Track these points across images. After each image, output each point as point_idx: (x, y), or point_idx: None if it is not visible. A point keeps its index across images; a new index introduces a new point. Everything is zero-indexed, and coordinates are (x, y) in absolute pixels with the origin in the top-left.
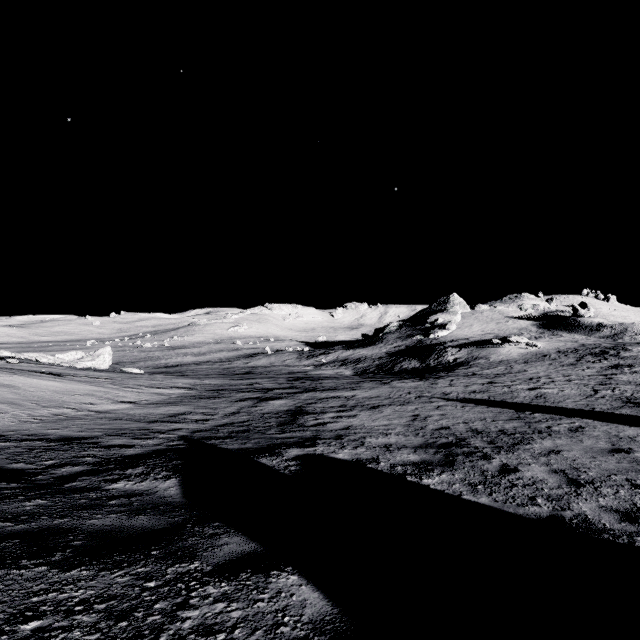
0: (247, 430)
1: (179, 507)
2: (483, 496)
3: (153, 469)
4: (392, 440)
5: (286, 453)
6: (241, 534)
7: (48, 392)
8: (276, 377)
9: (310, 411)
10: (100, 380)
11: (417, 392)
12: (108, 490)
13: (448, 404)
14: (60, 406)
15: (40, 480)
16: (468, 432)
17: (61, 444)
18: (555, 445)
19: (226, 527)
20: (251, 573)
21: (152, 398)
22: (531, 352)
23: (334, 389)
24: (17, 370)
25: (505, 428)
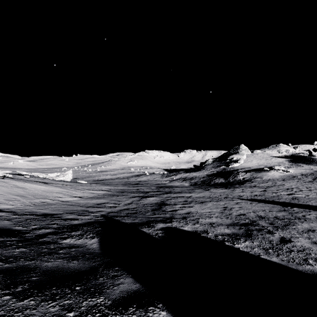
0: (136, 212)
1: (97, 256)
2: (273, 257)
3: (86, 232)
4: (214, 220)
5: (156, 226)
6: (130, 276)
7: (40, 191)
8: (150, 186)
9: (168, 203)
10: (65, 186)
11: (224, 195)
12: (61, 243)
13: (242, 201)
14: (45, 198)
15: (27, 236)
16: (256, 217)
17: (42, 217)
18: (310, 226)
19: (122, 271)
20: (136, 308)
21: (89, 195)
22: (286, 175)
23: (180, 192)
24: (27, 180)
25: (277, 215)
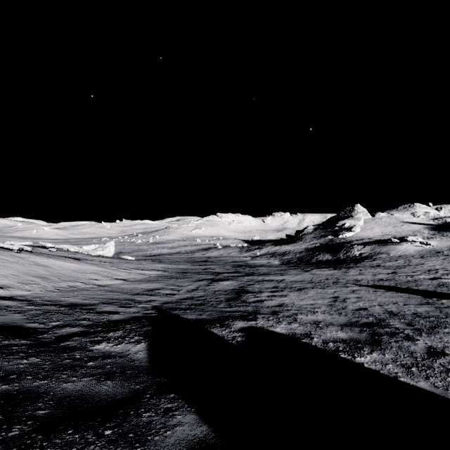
0: (203, 303)
1: (143, 372)
2: (420, 380)
3: (129, 333)
4: (320, 318)
5: (233, 325)
6: (193, 411)
7: (69, 270)
8: (224, 264)
9: (250, 290)
10: (104, 263)
11: (333, 278)
12: (91, 350)
13: (361, 289)
14: (75, 280)
15: (44, 338)
16: (385, 314)
17: (68, 309)
18: None
19: (180, 400)
20: None
21: (137, 277)
22: (425, 249)
23: (267, 274)
24: (52, 255)
25: (418, 311)
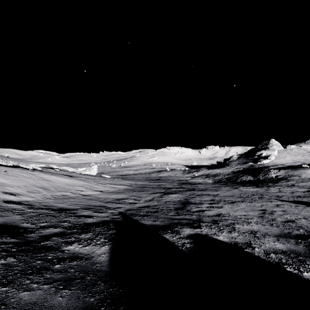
0: (157, 211)
1: (101, 279)
2: None
3: (96, 236)
4: (255, 228)
5: (182, 231)
6: None
7: (64, 184)
8: (172, 182)
9: (193, 202)
10: (89, 179)
11: (258, 194)
12: (63, 251)
13: (284, 203)
14: (66, 191)
15: (30, 237)
16: None
17: (56, 212)
18: None
19: None
20: None
21: (110, 189)
22: None
23: (205, 190)
24: (55, 173)
25: None
